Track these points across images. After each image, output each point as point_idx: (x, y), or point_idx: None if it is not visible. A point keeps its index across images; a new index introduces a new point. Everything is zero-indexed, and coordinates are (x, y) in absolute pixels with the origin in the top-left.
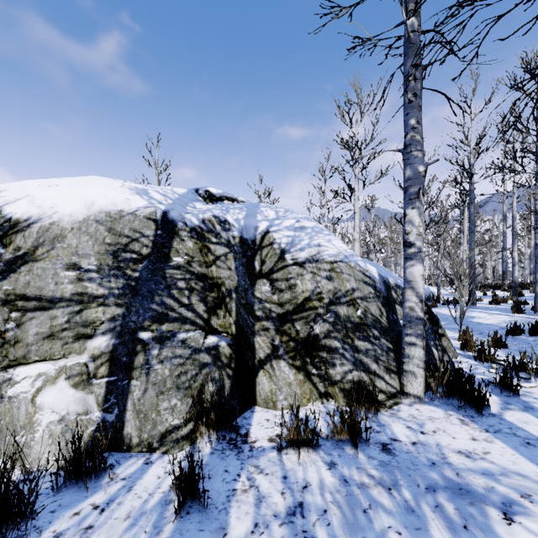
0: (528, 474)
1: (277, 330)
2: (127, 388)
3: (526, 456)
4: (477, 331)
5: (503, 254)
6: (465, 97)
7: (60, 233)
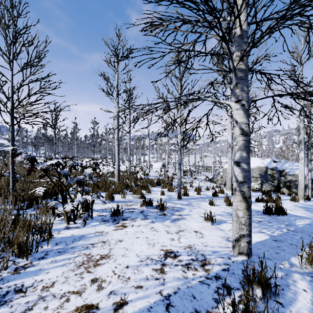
0: None
1: (284, 184)
2: (262, 186)
3: None
4: None
5: None
6: None
7: (253, 169)
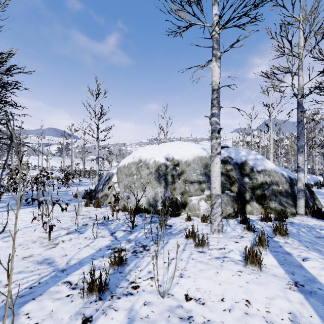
0: None
1: (252, 192)
2: None
3: None
4: None
5: None
6: None
7: (189, 163)
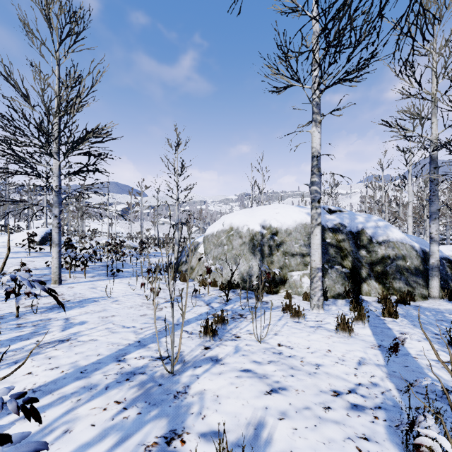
0: None
1: (370, 268)
2: (323, 281)
3: None
4: None
5: None
6: None
7: (290, 232)
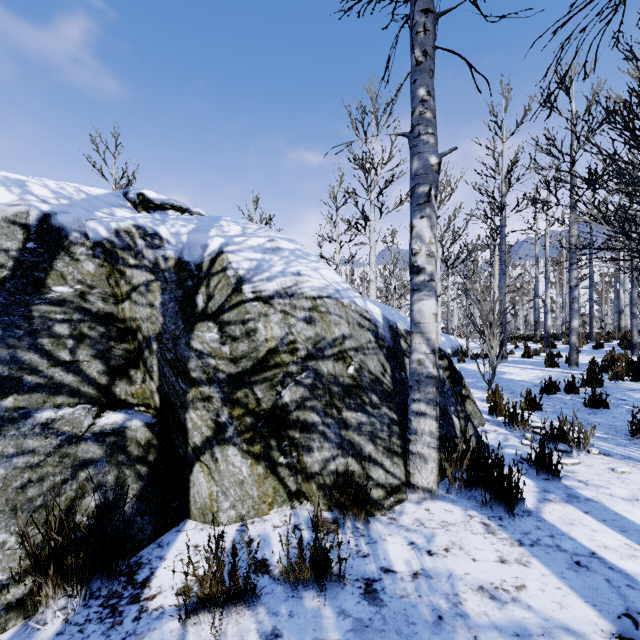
0: (583, 630)
1: (226, 400)
2: None
3: (578, 589)
4: (509, 390)
5: (535, 301)
6: (495, 116)
7: None
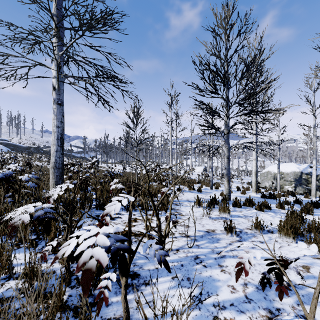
0: None
1: (318, 187)
2: (296, 189)
3: None
4: None
5: None
6: None
7: (288, 174)
